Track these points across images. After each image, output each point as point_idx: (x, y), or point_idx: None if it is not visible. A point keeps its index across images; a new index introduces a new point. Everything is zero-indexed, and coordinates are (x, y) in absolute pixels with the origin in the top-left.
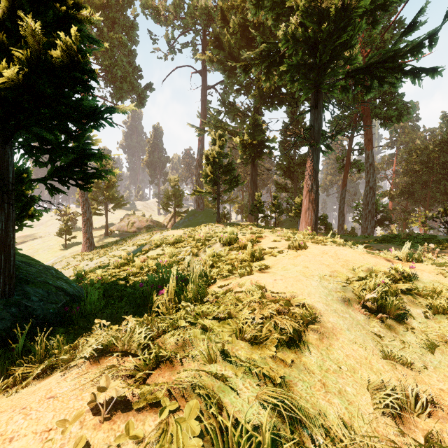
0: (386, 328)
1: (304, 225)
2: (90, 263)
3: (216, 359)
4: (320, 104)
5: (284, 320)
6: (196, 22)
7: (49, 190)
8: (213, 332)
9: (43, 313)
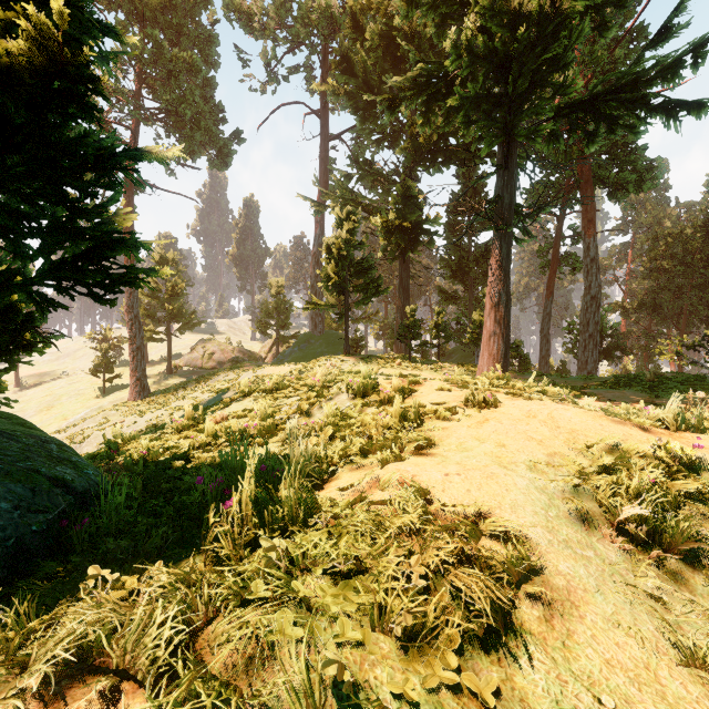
0: (670, 581)
1: (487, 359)
2: (140, 420)
3: (325, 702)
4: (512, 161)
5: (471, 575)
6: (311, 31)
7: (34, 305)
8: (322, 614)
9: (16, 533)
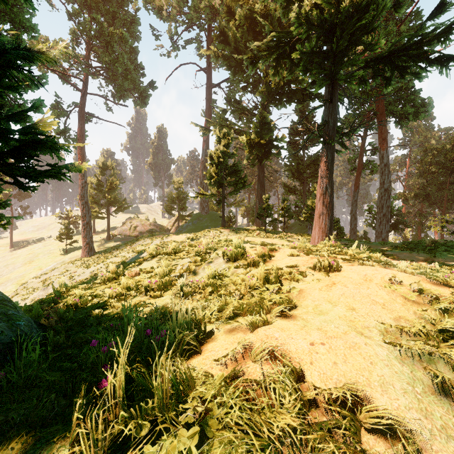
0: None
1: (318, 231)
2: (87, 271)
3: None
4: (335, 98)
5: None
6: (200, 16)
7: None
8: None
9: None
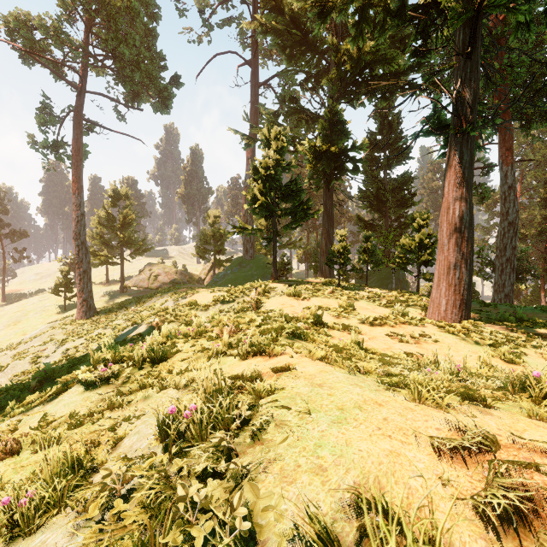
0: None
1: (446, 291)
2: (59, 349)
3: None
4: (476, 49)
5: None
6: None
7: None
8: None
9: None
